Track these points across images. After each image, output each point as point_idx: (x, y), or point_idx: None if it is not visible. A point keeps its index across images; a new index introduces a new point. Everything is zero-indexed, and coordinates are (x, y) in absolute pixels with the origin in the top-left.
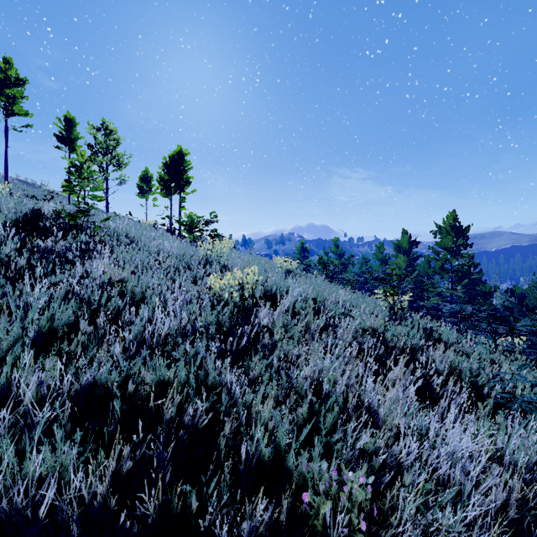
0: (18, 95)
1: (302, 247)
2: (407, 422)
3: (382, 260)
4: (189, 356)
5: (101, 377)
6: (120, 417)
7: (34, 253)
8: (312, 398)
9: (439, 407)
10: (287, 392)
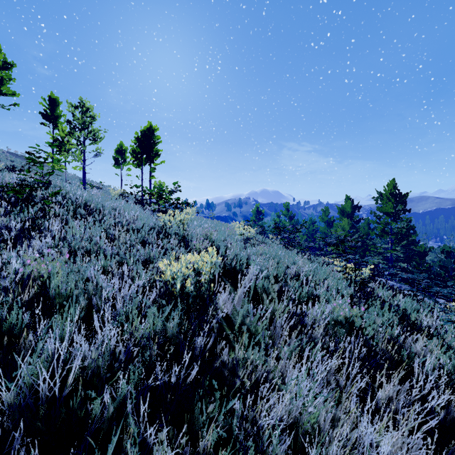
0: (5, 77)
1: (257, 211)
2: None
3: (327, 222)
4: (108, 414)
5: None
6: None
7: None
8: None
9: None
10: None
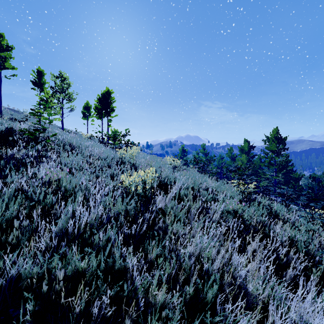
0: (7, 56)
1: (183, 150)
2: (267, 292)
3: (231, 157)
4: (102, 242)
5: (25, 271)
6: (31, 319)
7: (2, 159)
8: (197, 280)
9: (287, 274)
10: (176, 271)
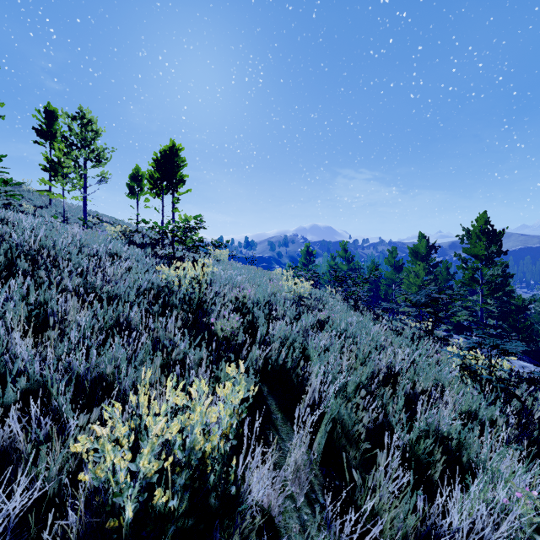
0: None
1: (307, 251)
2: None
3: (395, 266)
4: None
5: None
6: None
7: None
8: None
9: None
10: None
